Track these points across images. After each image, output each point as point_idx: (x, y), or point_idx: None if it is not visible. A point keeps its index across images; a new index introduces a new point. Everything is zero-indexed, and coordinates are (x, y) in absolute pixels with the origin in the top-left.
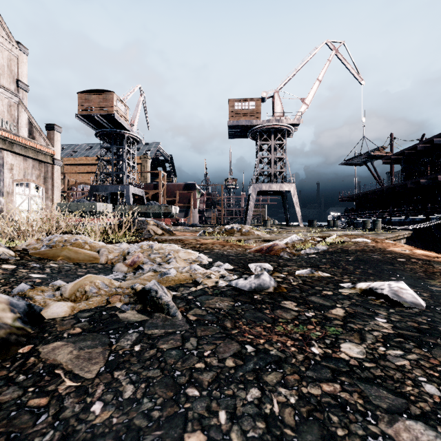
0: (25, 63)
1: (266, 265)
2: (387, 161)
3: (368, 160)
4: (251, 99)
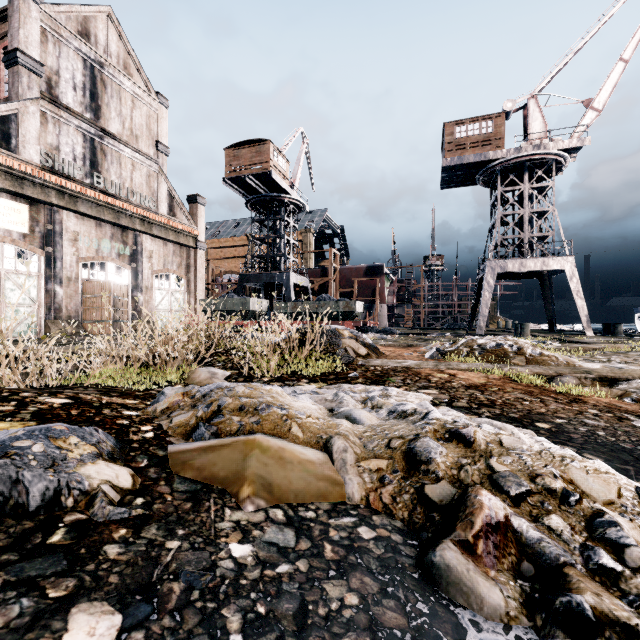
0: (165, 118)
1: None
2: None
3: None
4: (485, 117)
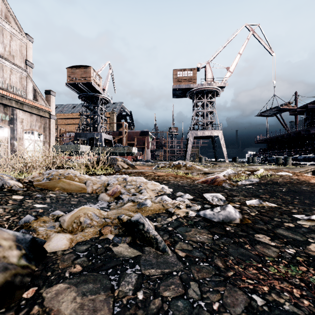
0: (31, 48)
1: (219, 196)
2: (293, 113)
3: (277, 112)
4: (189, 69)
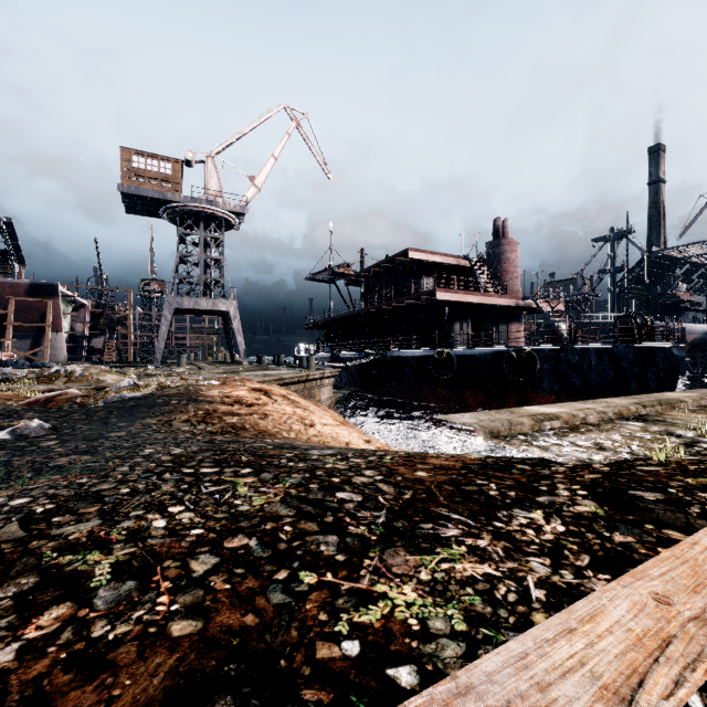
0: None
1: None
2: (350, 282)
3: (336, 277)
4: (165, 158)
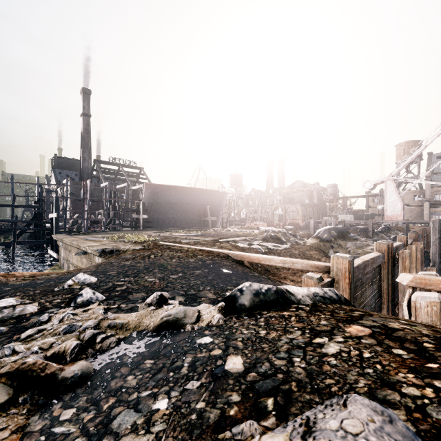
0: None
1: None
2: None
3: None
4: None
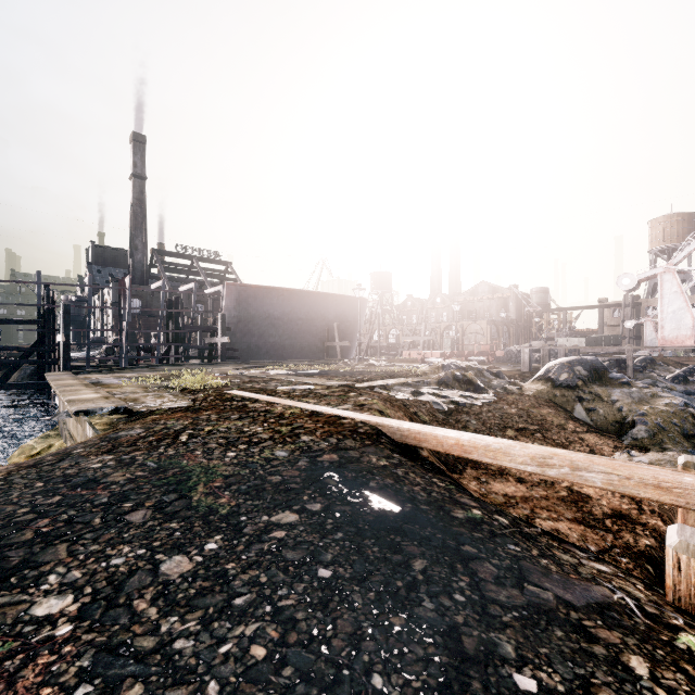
0: None
1: None
2: None
3: None
4: None
